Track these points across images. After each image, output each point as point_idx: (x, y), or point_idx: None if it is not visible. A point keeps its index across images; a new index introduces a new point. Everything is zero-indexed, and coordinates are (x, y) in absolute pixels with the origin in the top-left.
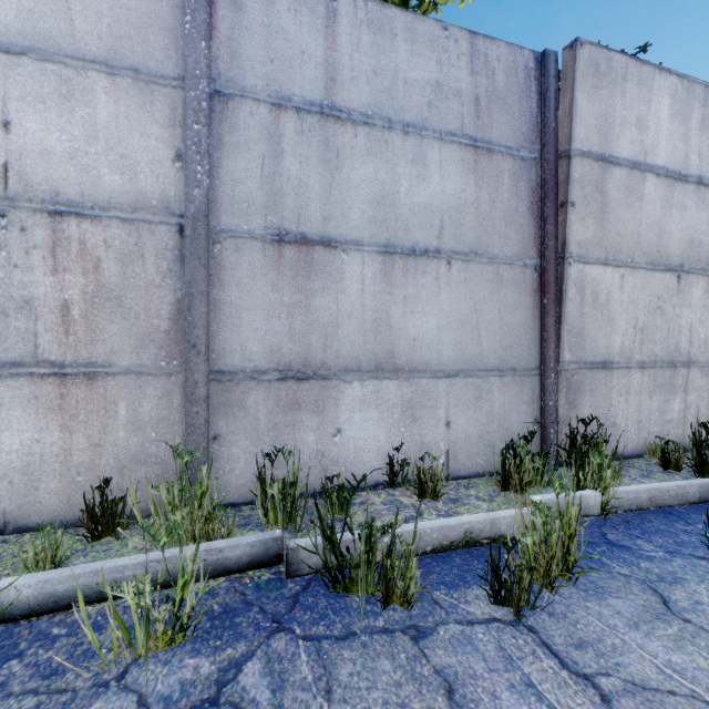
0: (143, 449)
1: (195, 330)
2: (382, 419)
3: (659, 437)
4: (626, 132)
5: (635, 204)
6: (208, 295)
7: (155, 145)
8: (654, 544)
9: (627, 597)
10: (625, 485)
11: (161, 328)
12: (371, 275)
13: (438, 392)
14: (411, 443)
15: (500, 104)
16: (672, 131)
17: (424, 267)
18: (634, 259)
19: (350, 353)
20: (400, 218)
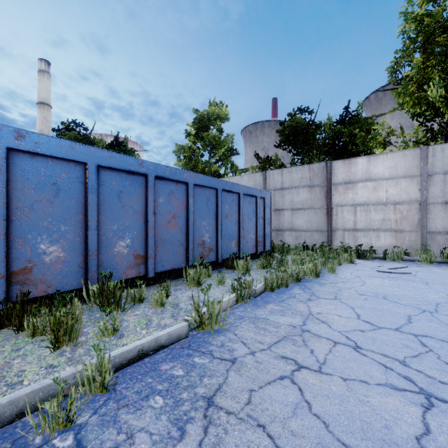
0: (411, 245)
1: (423, 223)
2: None
3: None
4: None
5: None
6: (426, 216)
7: (414, 189)
8: None
9: None
10: None
11: (415, 223)
12: None
13: None
14: None
15: None
16: None
17: None
18: None
19: None
20: None
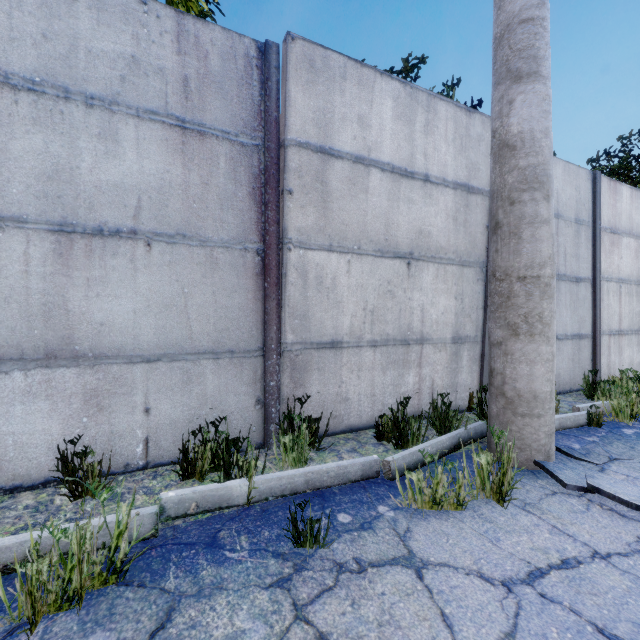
0: None
1: None
2: (56, 410)
3: (390, 408)
4: (347, 128)
5: (360, 195)
6: None
7: None
8: (253, 540)
9: (122, 628)
10: (320, 463)
11: None
12: (40, 255)
13: (134, 378)
14: (97, 434)
15: (214, 88)
16: (397, 131)
17: (115, 248)
18: (361, 247)
19: (8, 341)
20: (81, 195)
